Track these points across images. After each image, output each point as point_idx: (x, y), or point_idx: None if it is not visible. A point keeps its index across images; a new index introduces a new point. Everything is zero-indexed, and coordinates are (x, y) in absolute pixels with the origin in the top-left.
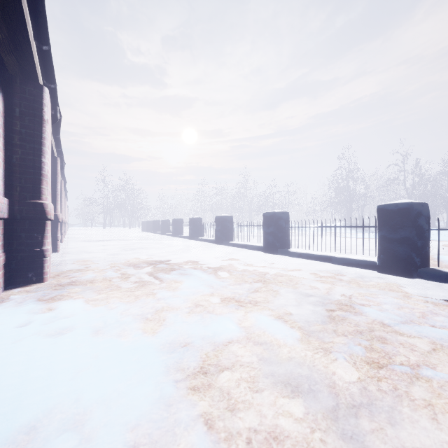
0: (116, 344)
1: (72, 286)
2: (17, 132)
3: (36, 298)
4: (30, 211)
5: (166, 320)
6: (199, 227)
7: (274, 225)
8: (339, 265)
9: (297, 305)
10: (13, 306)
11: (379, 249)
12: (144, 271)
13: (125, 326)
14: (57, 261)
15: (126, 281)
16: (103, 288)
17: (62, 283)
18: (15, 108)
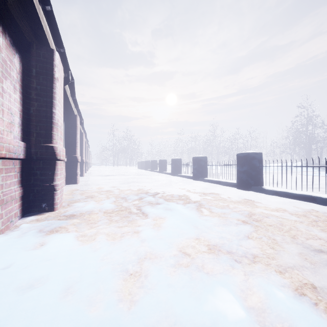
0: (78, 326)
1: (73, 217)
2: (34, 88)
3: (38, 229)
4: (43, 153)
5: (147, 279)
6: (179, 165)
7: (248, 165)
8: (326, 206)
9: (311, 267)
10: (15, 238)
11: None
12: (134, 203)
13: (100, 284)
14: (73, 191)
15: (117, 214)
16: (96, 221)
17: (66, 214)
18: (32, 69)
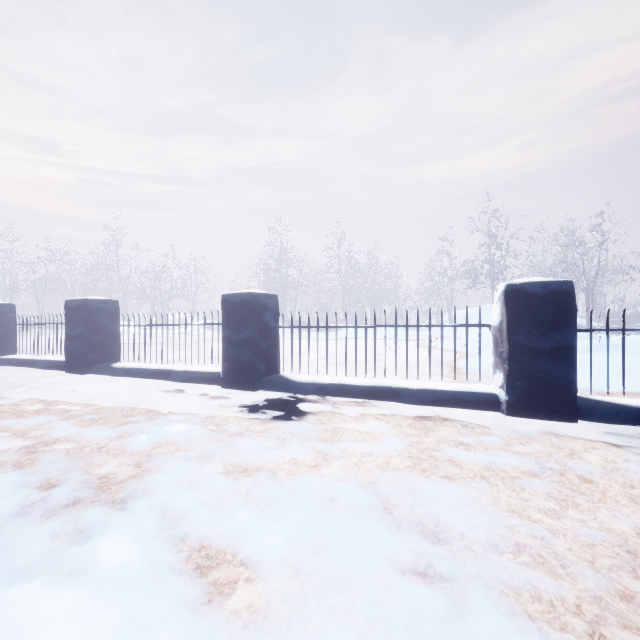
0: None
1: None
2: None
3: None
4: None
5: None
6: (6, 328)
7: (256, 324)
8: (419, 406)
9: None
10: None
11: (513, 370)
12: None
13: None
14: None
15: None
16: None
17: None
18: None
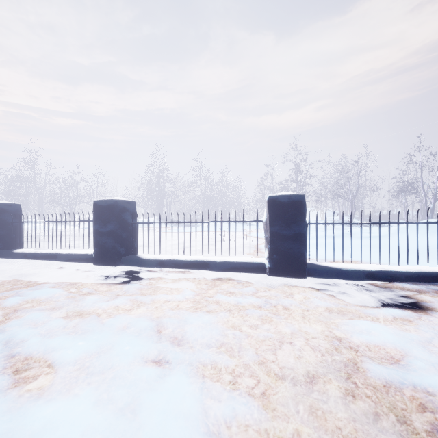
0: None
1: None
2: None
3: None
4: None
5: None
6: None
7: (117, 221)
8: (220, 272)
9: None
10: None
11: (272, 248)
12: None
13: None
14: None
15: None
16: None
17: None
18: None
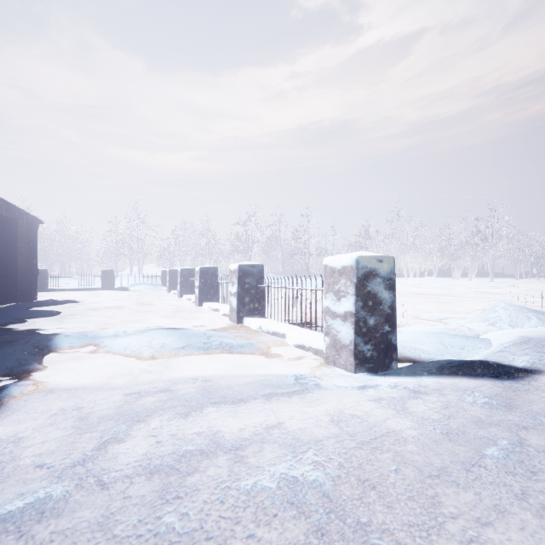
0: None
1: None
2: None
3: None
4: None
5: None
6: None
7: None
8: None
9: None
10: None
11: None
12: None
13: None
14: None
15: None
16: None
17: None
18: None
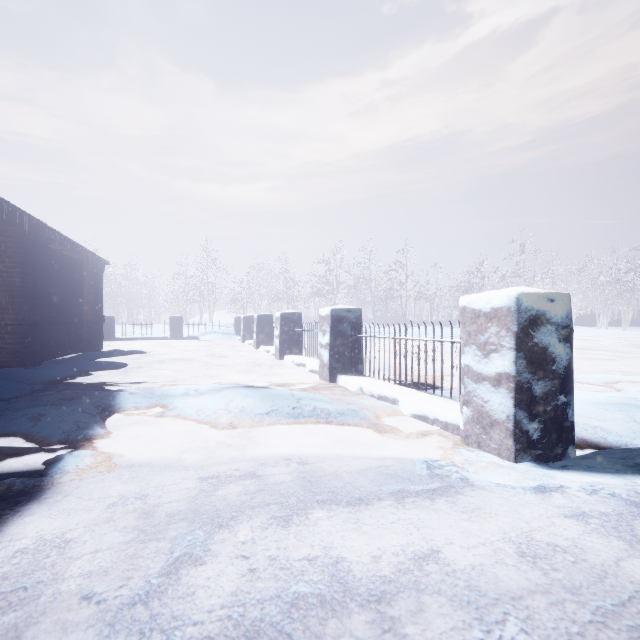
0: None
1: None
2: None
3: None
4: None
5: None
6: None
7: None
8: None
9: None
10: None
11: None
12: None
13: None
14: None
15: None
16: None
17: None
18: None
